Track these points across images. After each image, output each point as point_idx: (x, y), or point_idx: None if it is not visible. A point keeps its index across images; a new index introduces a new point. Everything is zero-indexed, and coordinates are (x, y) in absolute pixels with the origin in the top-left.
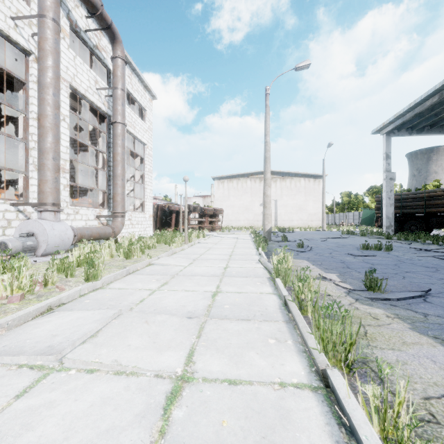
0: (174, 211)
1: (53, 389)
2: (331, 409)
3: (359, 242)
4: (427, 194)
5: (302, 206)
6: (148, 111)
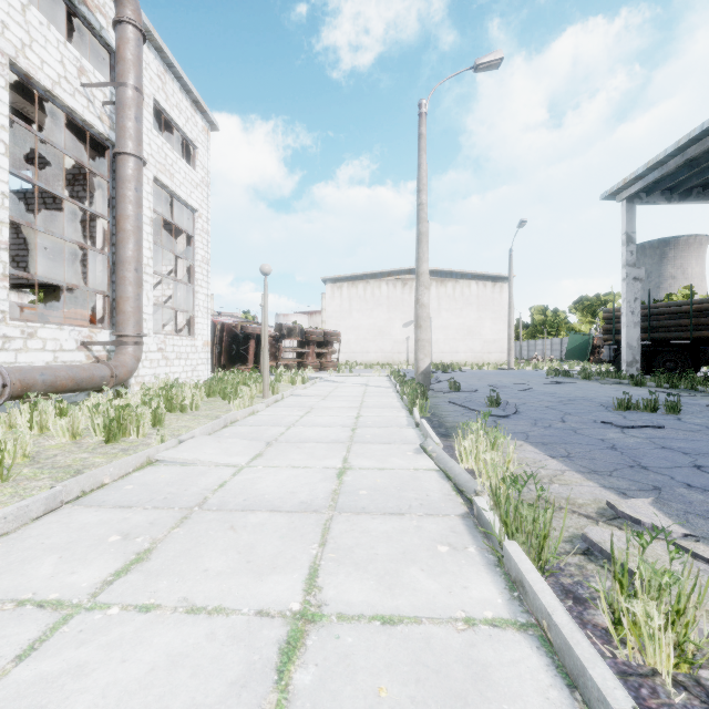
0: (253, 335)
1: None
2: None
3: (592, 392)
4: (695, 306)
5: (473, 328)
6: (200, 149)
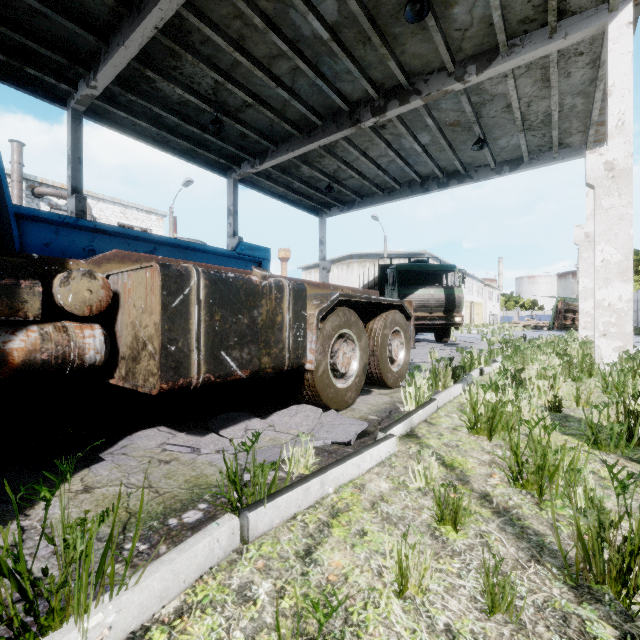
0: None
1: None
2: None
3: None
4: (369, 284)
5: None
6: (155, 229)
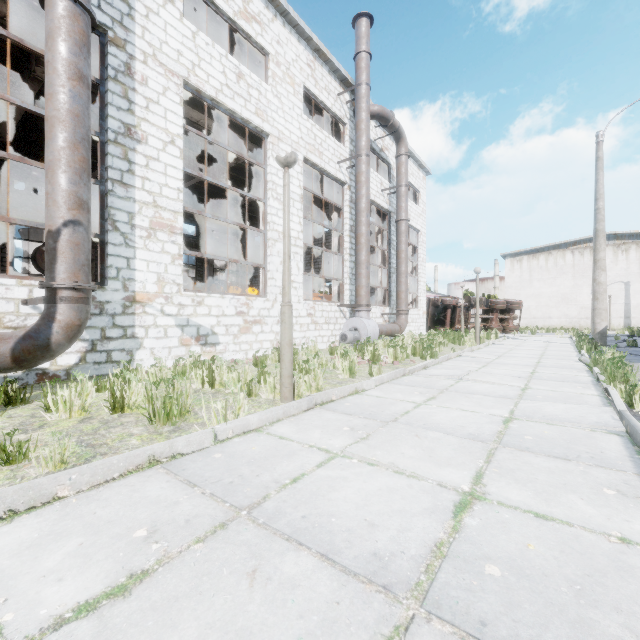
0: (449, 306)
1: (467, 383)
2: (606, 398)
3: None
4: None
5: None
6: (421, 192)
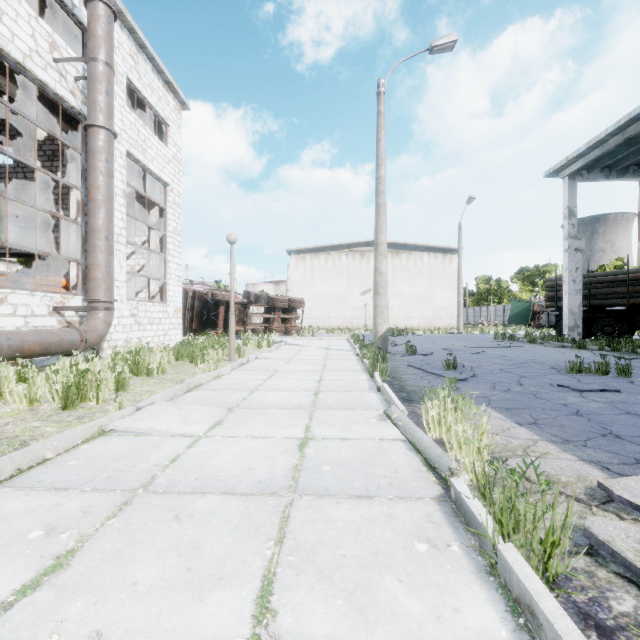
0: (222, 301)
1: None
2: None
3: (540, 355)
4: (631, 275)
5: (425, 295)
6: (172, 127)
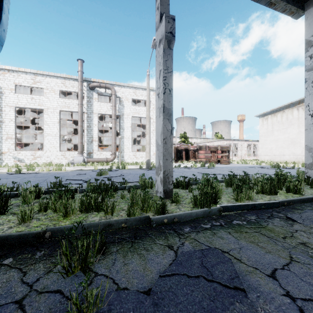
0: (183, 149)
1: None
2: None
3: None
4: None
5: None
6: (152, 100)
